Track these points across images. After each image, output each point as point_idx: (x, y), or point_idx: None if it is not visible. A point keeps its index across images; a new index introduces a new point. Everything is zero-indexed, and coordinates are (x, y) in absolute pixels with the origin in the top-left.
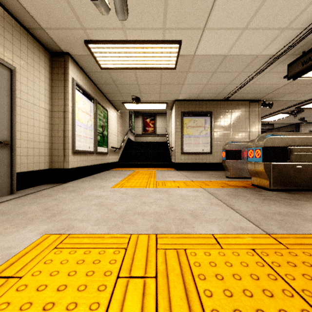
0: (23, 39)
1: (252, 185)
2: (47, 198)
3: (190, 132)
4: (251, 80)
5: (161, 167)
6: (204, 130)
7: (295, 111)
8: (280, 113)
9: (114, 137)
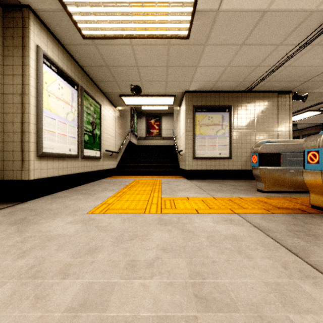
0: None
1: (312, 207)
2: None
3: (204, 132)
4: (289, 60)
5: (167, 175)
6: (221, 129)
7: None
8: (309, 110)
9: (110, 138)
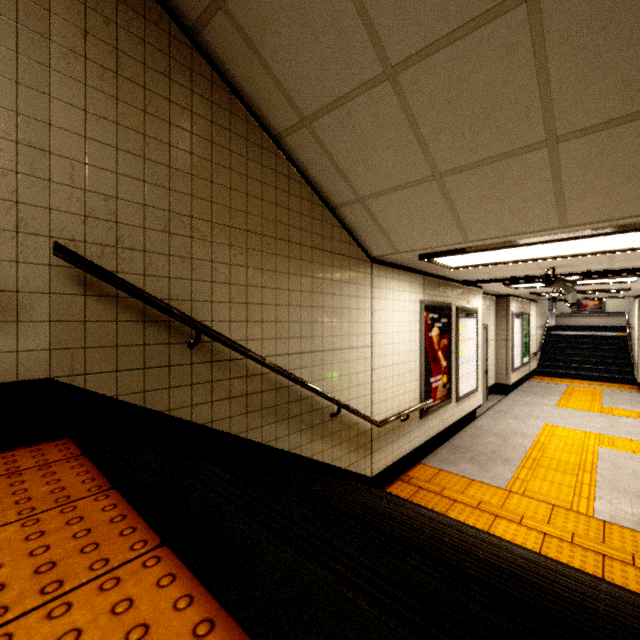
0: (488, 303)
1: None
2: (515, 407)
3: None
4: None
5: (612, 382)
6: None
7: None
8: None
9: (533, 338)
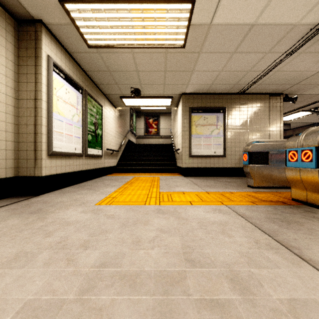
0: None
1: (292, 200)
2: None
3: (200, 132)
4: (278, 65)
5: (165, 172)
6: (216, 129)
7: (318, 109)
8: (300, 110)
9: (111, 137)
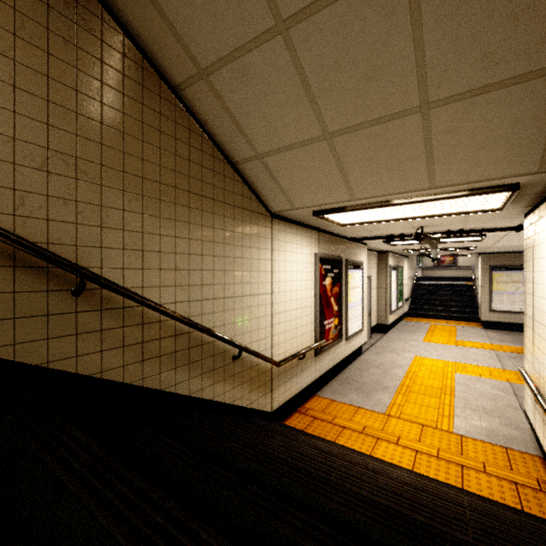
0: (371, 257)
1: None
2: (392, 343)
3: (502, 288)
4: None
5: (463, 321)
6: (522, 286)
7: None
8: None
9: (405, 287)
